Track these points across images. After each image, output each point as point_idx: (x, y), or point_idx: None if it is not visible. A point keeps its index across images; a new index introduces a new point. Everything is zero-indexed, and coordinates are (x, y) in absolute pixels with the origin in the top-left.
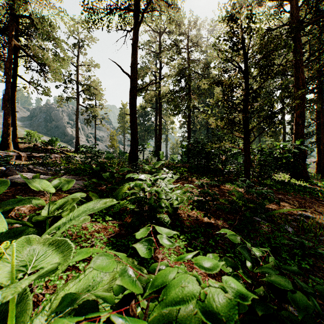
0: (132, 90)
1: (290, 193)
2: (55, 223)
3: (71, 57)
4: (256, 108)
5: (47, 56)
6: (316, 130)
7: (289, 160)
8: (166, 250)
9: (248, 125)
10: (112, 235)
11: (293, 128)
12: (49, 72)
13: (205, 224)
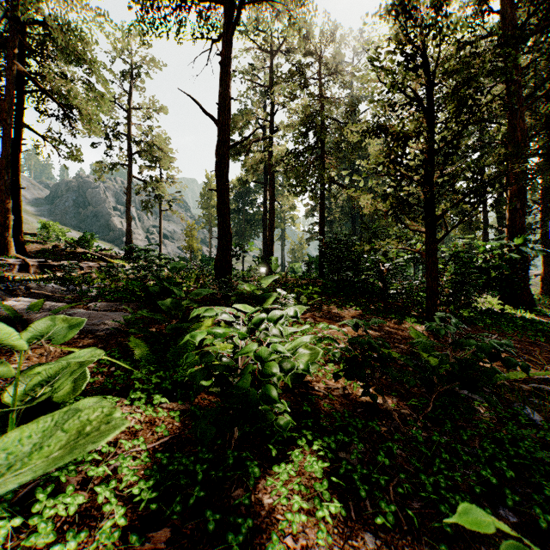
0: (221, 146)
1: (508, 334)
2: (40, 412)
3: (118, 94)
4: (452, 175)
5: (75, 92)
6: (541, 220)
7: (502, 272)
8: (283, 488)
9: (433, 209)
10: (164, 441)
11: (506, 216)
12: (79, 120)
13: (363, 406)
